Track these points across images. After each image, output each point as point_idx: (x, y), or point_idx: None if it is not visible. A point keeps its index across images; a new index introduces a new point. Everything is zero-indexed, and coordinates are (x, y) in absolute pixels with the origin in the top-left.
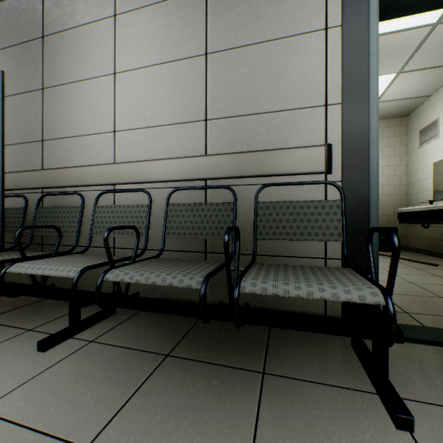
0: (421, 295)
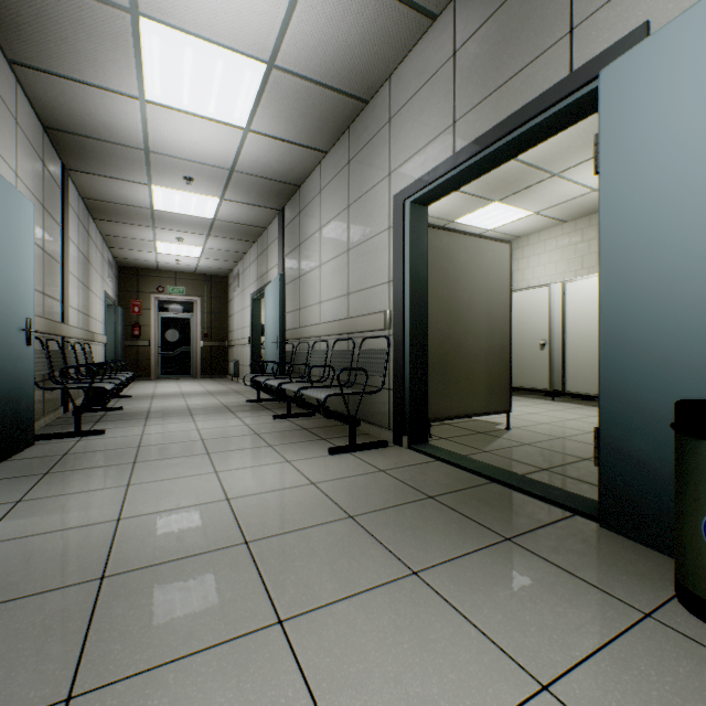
0: (564, 454)
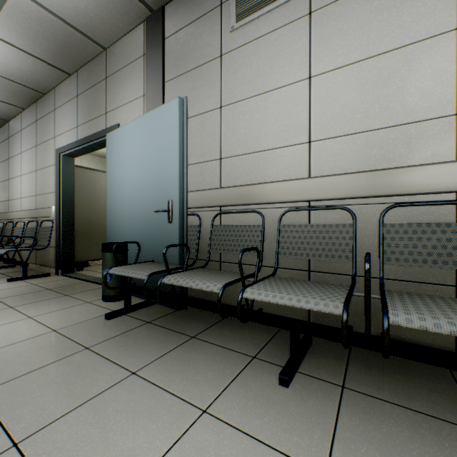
0: None
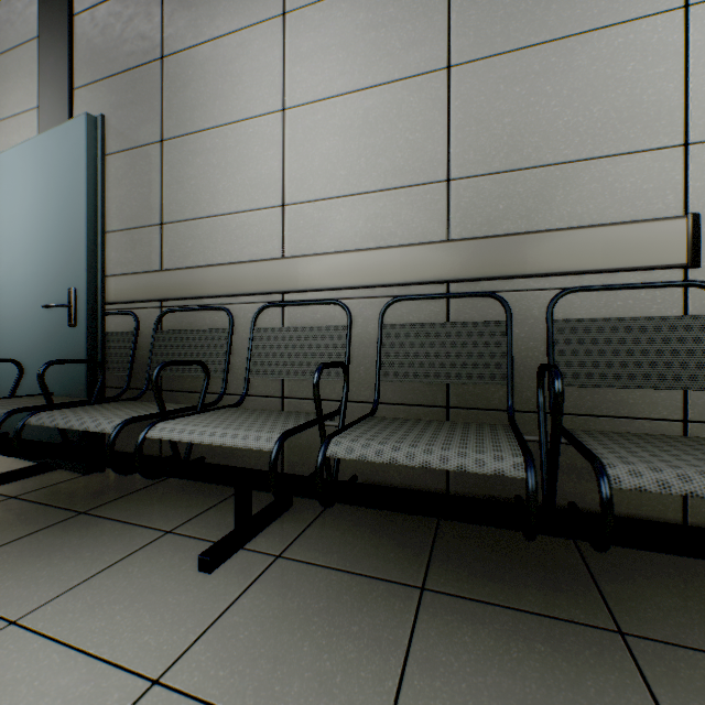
0: None
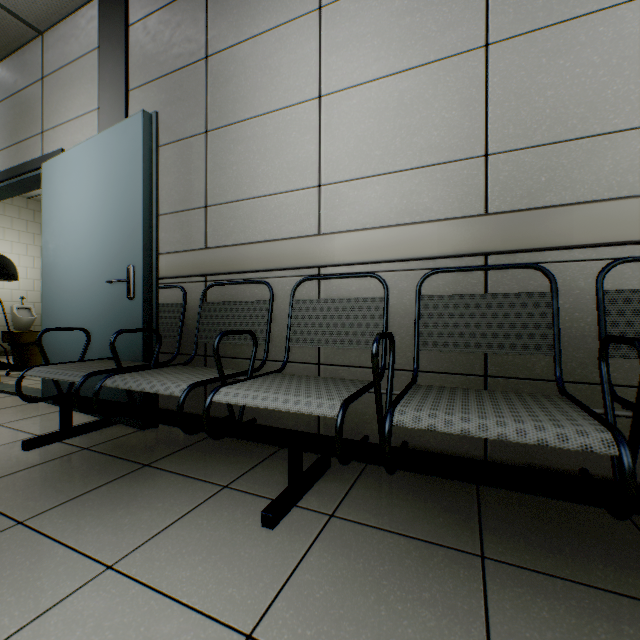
0: None
